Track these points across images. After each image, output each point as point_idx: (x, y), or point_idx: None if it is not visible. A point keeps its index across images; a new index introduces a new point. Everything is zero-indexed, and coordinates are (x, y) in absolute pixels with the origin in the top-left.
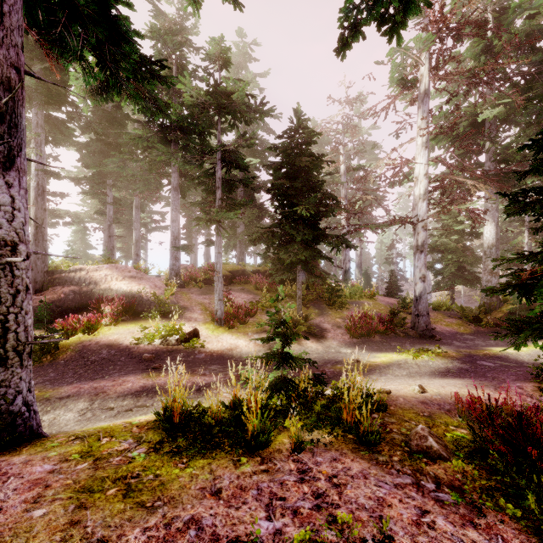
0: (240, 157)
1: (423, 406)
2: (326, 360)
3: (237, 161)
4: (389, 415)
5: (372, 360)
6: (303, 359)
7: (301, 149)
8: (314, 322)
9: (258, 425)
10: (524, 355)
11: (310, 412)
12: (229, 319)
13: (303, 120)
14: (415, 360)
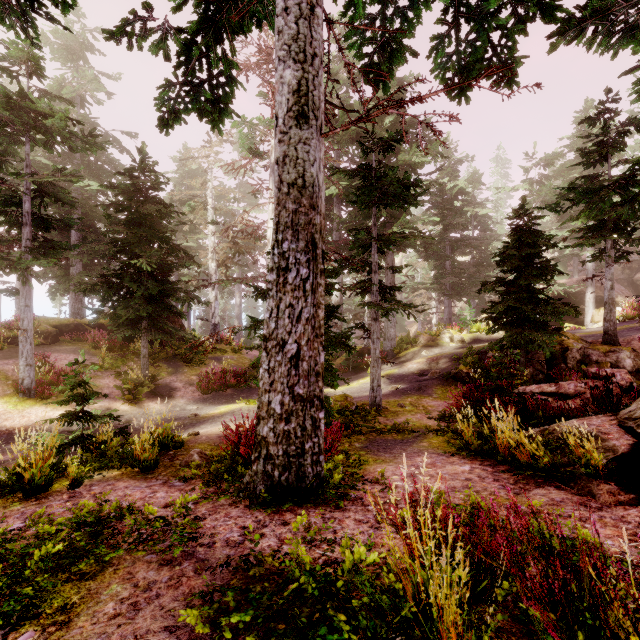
0: (61, 191)
1: (219, 439)
2: (166, 419)
3: (58, 194)
4: (185, 449)
5: (211, 412)
6: (106, 415)
7: (146, 194)
8: (164, 382)
9: (37, 473)
10: (339, 392)
11: (103, 458)
12: (44, 388)
13: (148, 163)
14: (249, 406)
